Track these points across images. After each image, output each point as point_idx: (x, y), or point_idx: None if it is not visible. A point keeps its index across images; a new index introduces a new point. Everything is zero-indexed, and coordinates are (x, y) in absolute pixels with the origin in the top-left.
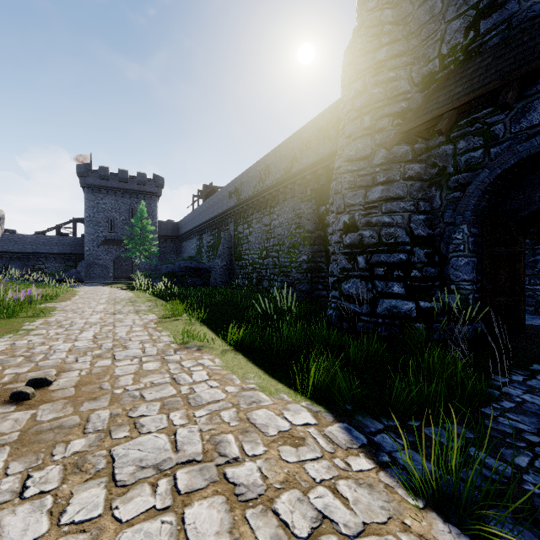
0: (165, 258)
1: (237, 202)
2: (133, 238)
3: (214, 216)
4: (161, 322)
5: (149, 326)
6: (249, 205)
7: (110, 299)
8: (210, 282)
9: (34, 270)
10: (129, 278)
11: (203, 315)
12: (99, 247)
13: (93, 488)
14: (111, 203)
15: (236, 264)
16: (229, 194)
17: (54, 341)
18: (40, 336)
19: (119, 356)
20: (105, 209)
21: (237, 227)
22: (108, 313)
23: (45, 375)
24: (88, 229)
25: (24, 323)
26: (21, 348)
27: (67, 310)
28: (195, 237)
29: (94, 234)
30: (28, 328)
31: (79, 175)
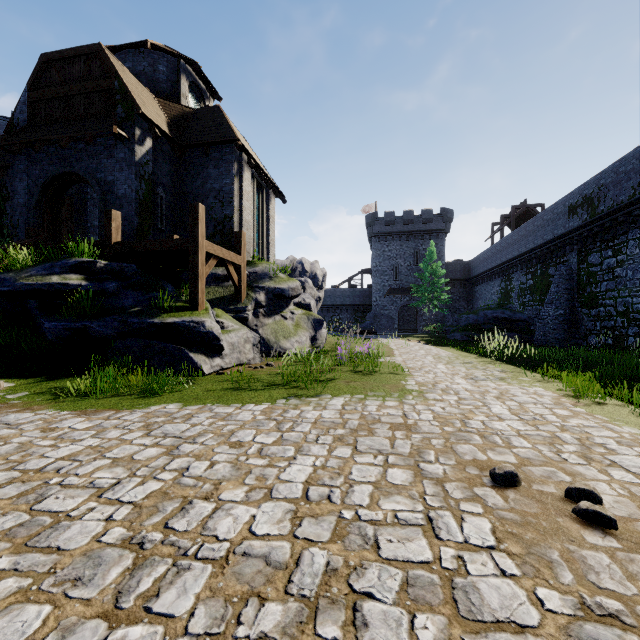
0: (453, 307)
1: (589, 218)
2: (422, 285)
3: (537, 246)
4: (582, 405)
5: (572, 409)
6: (618, 219)
7: (435, 357)
8: (534, 338)
9: (331, 321)
10: (413, 329)
11: (636, 400)
12: (385, 297)
13: None
14: (396, 249)
15: (584, 313)
16: (570, 209)
17: (472, 414)
18: (443, 402)
19: (627, 466)
20: (390, 257)
21: (586, 257)
22: (463, 377)
23: (582, 484)
24: (374, 280)
25: (401, 381)
26: (449, 418)
27: (413, 368)
28: (497, 278)
29: (380, 284)
30: (413, 389)
31: (367, 226)
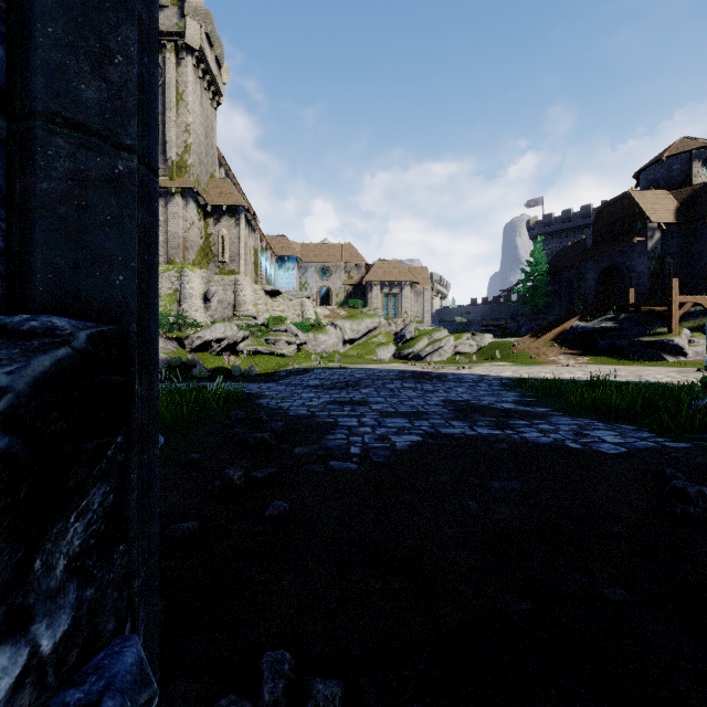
0: None
1: None
2: None
3: None
4: None
5: None
6: None
7: None
8: None
9: None
10: None
11: None
12: None
13: (674, 374)
14: None
15: None
16: None
17: None
18: None
19: None
20: None
21: None
22: None
23: None
24: None
25: None
26: None
27: None
28: None
29: None
30: None
31: None
